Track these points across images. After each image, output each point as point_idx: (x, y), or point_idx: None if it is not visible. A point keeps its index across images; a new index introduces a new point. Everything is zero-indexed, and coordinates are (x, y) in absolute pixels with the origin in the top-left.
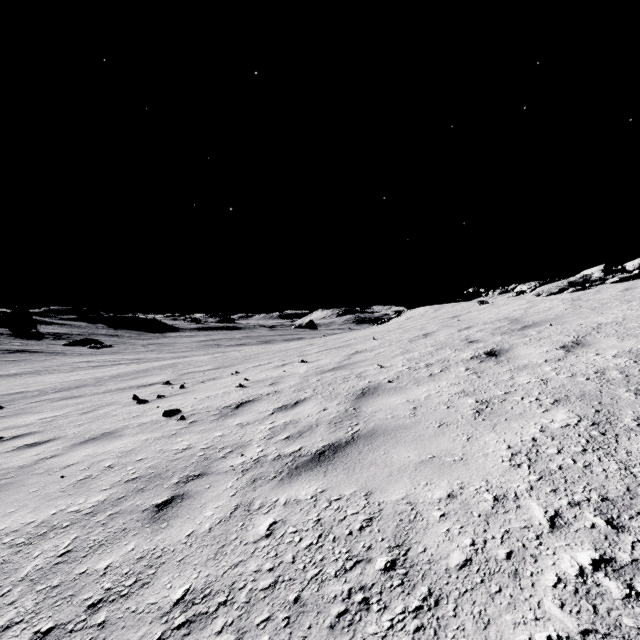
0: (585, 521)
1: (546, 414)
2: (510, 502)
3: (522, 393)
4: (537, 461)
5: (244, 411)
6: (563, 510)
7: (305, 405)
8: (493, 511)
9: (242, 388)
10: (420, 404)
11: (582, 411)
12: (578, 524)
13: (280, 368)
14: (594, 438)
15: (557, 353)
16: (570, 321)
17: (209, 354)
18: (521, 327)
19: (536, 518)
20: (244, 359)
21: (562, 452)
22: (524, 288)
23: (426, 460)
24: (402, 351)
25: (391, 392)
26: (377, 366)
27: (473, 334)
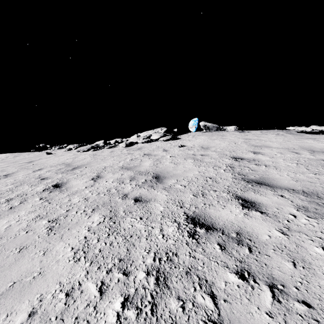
0: (115, 279)
1: (90, 219)
2: (77, 291)
3: (76, 209)
4: (89, 251)
5: None
6: (105, 278)
7: None
8: (66, 306)
9: None
10: (1, 236)
11: (105, 212)
12: (112, 283)
13: None
14: (112, 226)
15: (91, 182)
16: (94, 165)
17: None
18: (72, 168)
19: (92, 294)
20: None
21: (100, 240)
22: (71, 147)
23: (7, 290)
24: None
25: None
26: None
27: (44, 173)
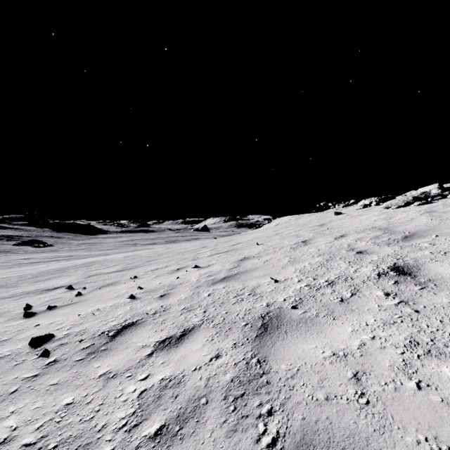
0: None
1: None
2: None
3: None
4: None
5: (120, 345)
6: None
7: (193, 341)
8: None
9: (132, 300)
10: (360, 367)
11: None
12: None
13: (174, 273)
14: None
15: None
16: None
17: (127, 252)
18: (402, 237)
19: None
20: (147, 260)
21: None
22: (366, 202)
23: None
24: (290, 260)
25: (302, 329)
26: (271, 280)
27: (354, 243)
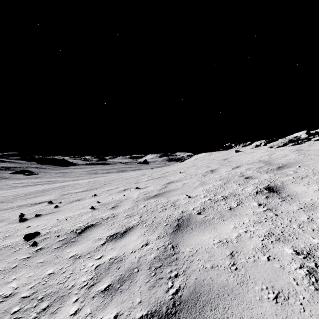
0: None
1: None
2: None
3: None
4: None
5: (83, 238)
6: None
7: (131, 235)
8: None
9: (92, 210)
10: (235, 248)
11: None
12: None
13: (122, 192)
14: None
15: None
16: (311, 164)
17: (90, 178)
18: (277, 167)
19: None
20: (104, 184)
21: None
22: (257, 143)
23: None
24: (200, 183)
25: (202, 227)
26: (186, 196)
27: (245, 171)
